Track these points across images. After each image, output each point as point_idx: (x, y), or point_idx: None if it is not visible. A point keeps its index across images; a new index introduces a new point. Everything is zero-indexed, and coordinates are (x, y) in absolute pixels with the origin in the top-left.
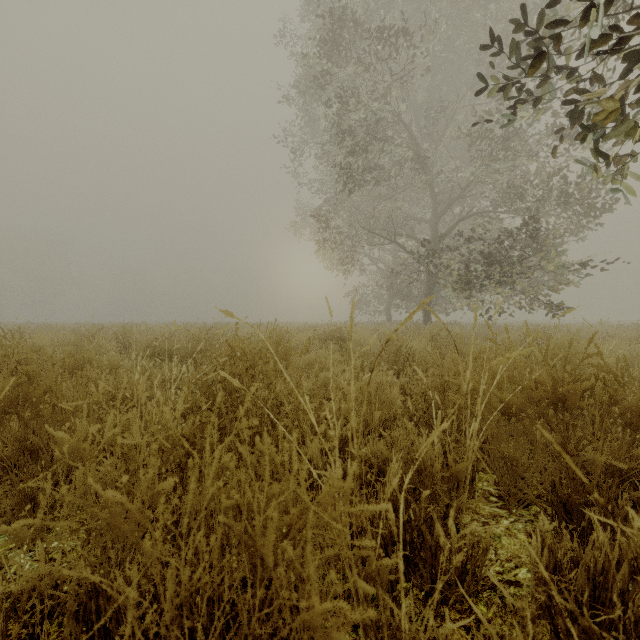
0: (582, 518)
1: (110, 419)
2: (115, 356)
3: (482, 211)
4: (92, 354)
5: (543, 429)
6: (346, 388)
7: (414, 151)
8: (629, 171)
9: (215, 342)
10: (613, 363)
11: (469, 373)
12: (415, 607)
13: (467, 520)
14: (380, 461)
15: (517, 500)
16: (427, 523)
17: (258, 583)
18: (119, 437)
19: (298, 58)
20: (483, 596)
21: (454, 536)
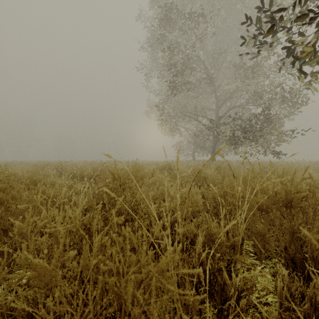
0: (302, 267)
1: (43, 214)
2: (53, 178)
3: (241, 104)
4: (41, 177)
5: (304, 229)
6: (173, 195)
7: (207, 74)
8: (318, 82)
9: (105, 171)
10: (311, 182)
11: (240, 188)
12: (212, 318)
13: (238, 266)
14: (192, 235)
15: (265, 256)
16: (217, 268)
17: (122, 317)
18: (48, 224)
19: (148, 28)
20: (249, 312)
21: (234, 279)
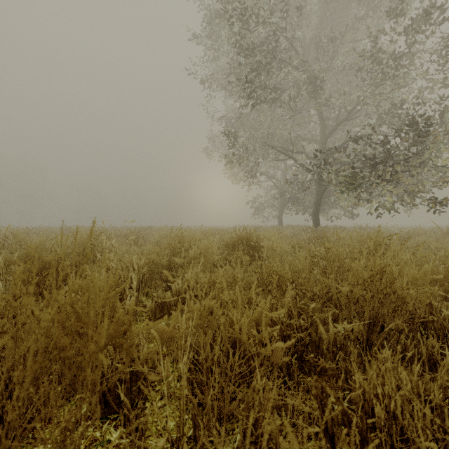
0: None
1: None
2: None
3: None
4: None
5: None
6: None
7: (308, 77)
8: None
9: None
10: None
11: None
12: None
13: None
14: None
15: None
16: None
17: None
18: None
19: (208, 5)
20: None
21: None
